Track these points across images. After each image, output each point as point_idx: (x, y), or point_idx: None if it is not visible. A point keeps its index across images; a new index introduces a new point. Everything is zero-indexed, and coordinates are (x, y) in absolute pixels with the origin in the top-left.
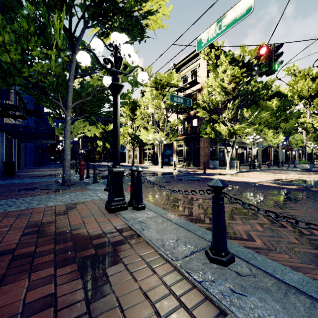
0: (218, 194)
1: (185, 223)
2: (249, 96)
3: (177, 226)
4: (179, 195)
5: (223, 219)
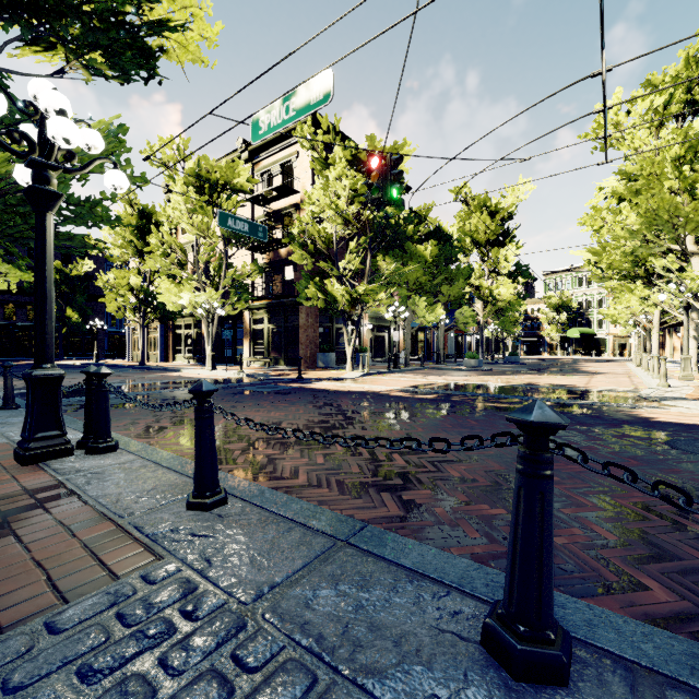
0: (202, 403)
1: (184, 465)
2: (388, 232)
3: (166, 471)
4: (217, 421)
5: (209, 442)
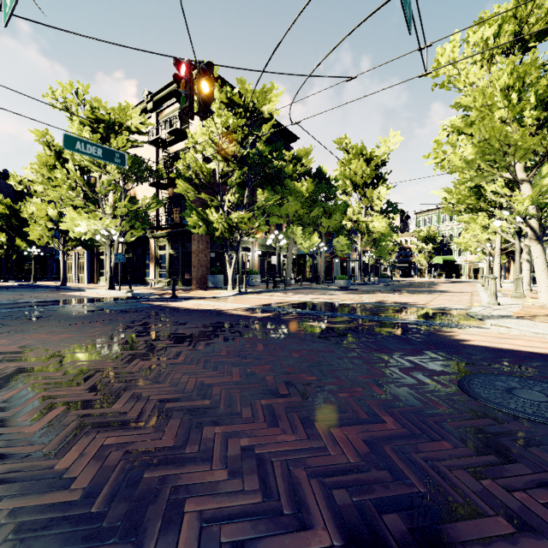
0: None
1: None
2: (267, 170)
3: None
4: None
5: None
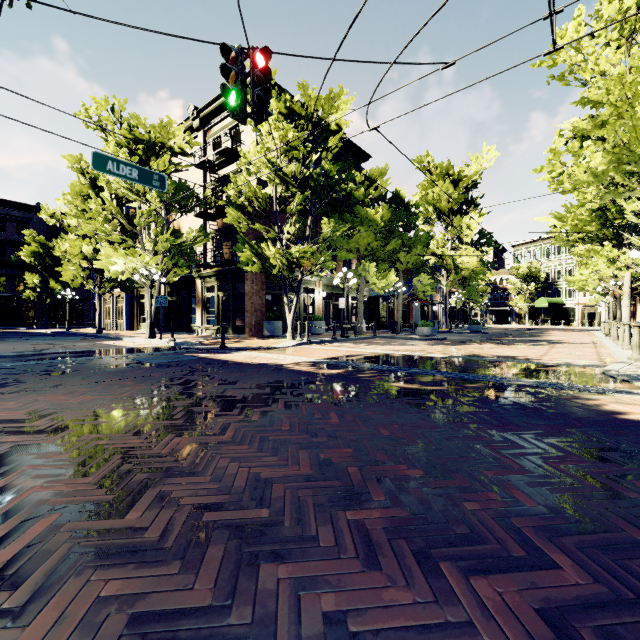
0: None
1: None
2: (334, 194)
3: None
4: None
5: None
